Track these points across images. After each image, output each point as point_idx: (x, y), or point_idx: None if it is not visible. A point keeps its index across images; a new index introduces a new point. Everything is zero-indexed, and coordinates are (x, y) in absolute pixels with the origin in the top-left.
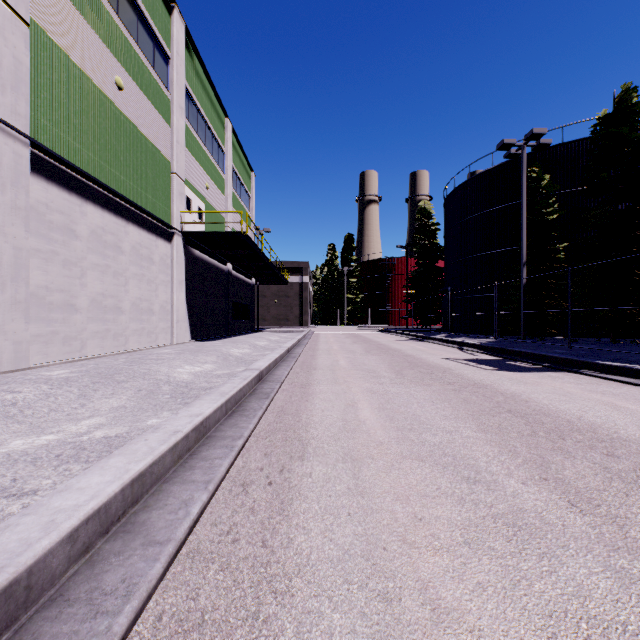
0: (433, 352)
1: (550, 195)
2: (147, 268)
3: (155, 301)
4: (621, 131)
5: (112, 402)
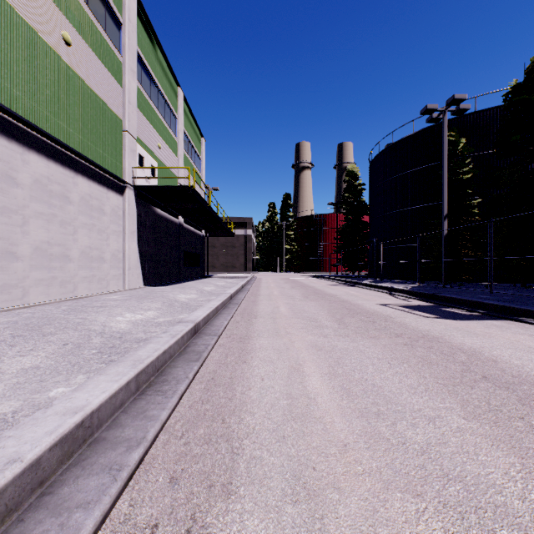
0: (367, 297)
1: (465, 157)
2: (98, 218)
3: (106, 250)
4: (532, 98)
5: (25, 361)
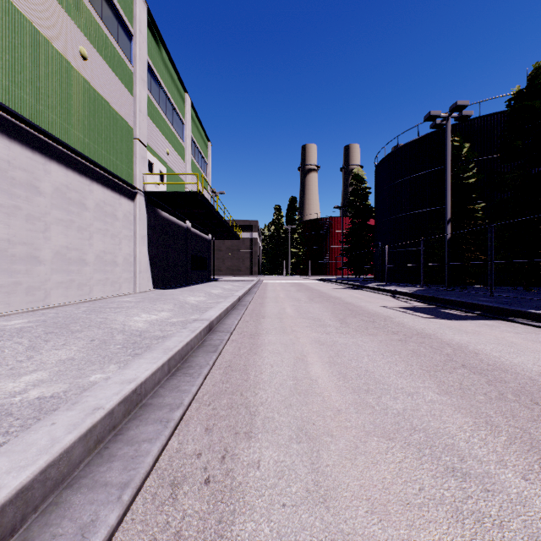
0: (370, 300)
1: (469, 161)
2: (111, 224)
3: (119, 254)
4: (534, 104)
5: (61, 354)
